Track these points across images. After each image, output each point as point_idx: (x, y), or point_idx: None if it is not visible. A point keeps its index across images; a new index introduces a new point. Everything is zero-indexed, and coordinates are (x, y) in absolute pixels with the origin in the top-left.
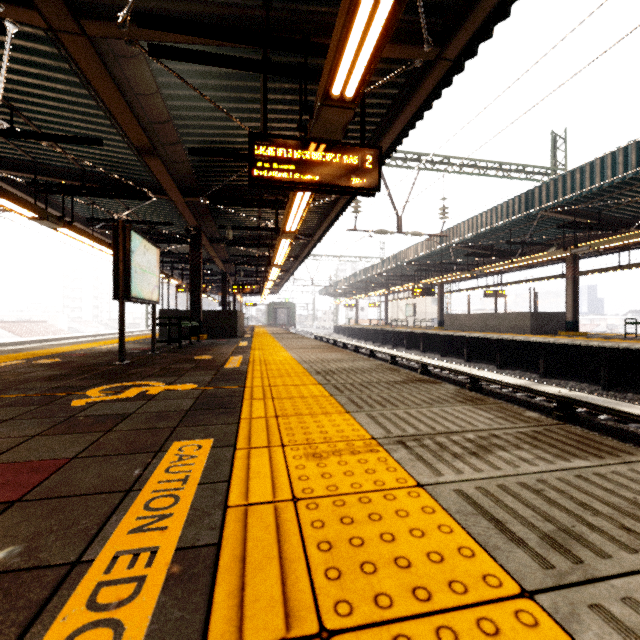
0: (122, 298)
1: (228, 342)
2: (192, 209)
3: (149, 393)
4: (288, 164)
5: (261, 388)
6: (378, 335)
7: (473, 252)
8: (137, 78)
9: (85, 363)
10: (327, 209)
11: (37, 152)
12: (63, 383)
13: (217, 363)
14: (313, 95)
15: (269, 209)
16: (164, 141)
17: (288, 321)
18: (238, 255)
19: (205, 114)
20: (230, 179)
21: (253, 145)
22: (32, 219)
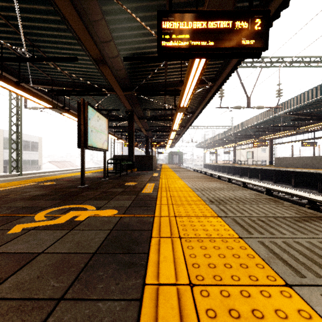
0: (82, 147)
1: (147, 173)
2: (128, 100)
3: (77, 219)
4: (188, 34)
5: (168, 219)
6: (230, 169)
7: (298, 117)
8: (89, 7)
9: (64, 185)
10: (204, 95)
11: (52, 73)
12: (34, 203)
13: (138, 188)
14: (201, 5)
15: (170, 97)
16: (110, 55)
17: (179, 161)
18: (153, 126)
19: (132, 32)
20: (148, 77)
21: (161, 21)
22: (49, 108)
